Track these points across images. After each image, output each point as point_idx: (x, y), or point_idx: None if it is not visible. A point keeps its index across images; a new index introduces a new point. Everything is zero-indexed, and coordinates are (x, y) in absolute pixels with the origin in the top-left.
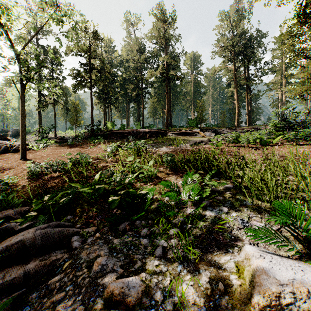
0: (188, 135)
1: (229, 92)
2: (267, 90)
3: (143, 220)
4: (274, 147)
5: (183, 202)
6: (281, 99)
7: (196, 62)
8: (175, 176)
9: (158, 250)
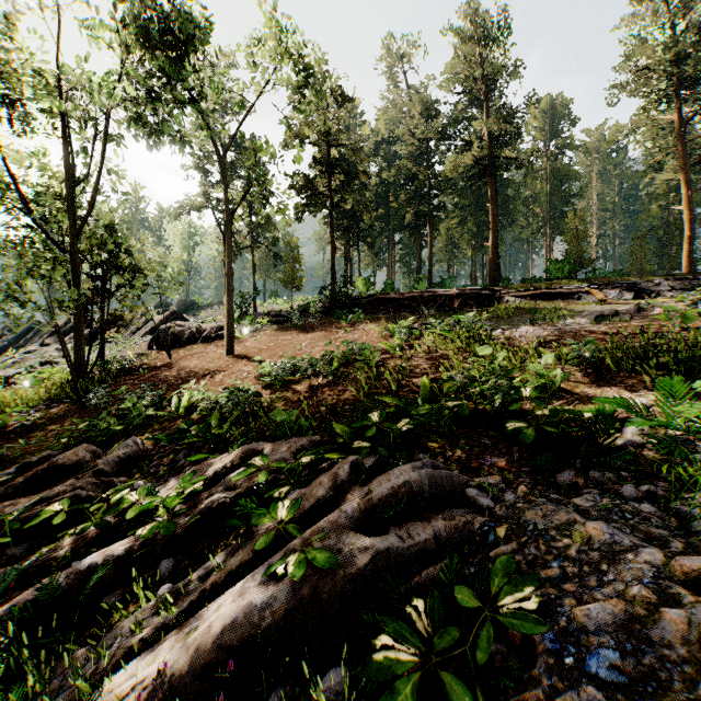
0: (559, 300)
1: (659, 183)
2: None
3: (604, 471)
4: None
5: (682, 442)
6: None
7: (558, 119)
8: (611, 389)
9: (700, 526)
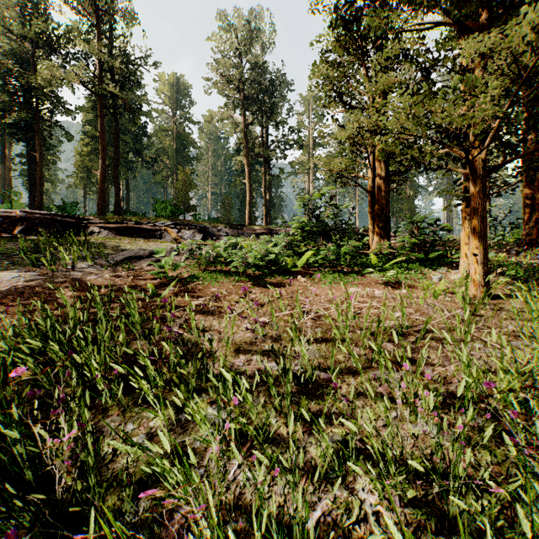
0: (143, 235)
1: (236, 162)
2: (292, 173)
3: None
4: (301, 281)
5: None
6: (309, 190)
7: (182, 96)
8: None
9: None
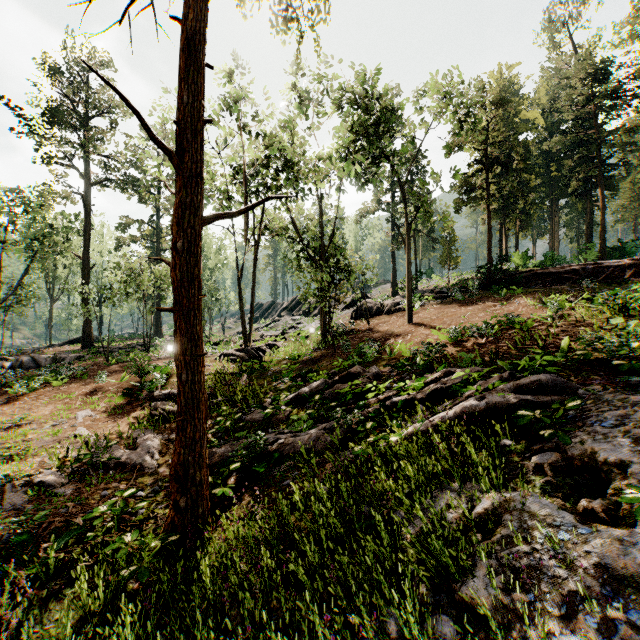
0: None
1: None
2: None
3: None
4: None
5: None
6: None
7: None
8: None
9: None
